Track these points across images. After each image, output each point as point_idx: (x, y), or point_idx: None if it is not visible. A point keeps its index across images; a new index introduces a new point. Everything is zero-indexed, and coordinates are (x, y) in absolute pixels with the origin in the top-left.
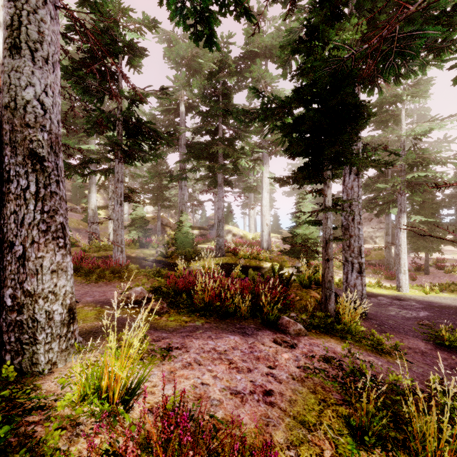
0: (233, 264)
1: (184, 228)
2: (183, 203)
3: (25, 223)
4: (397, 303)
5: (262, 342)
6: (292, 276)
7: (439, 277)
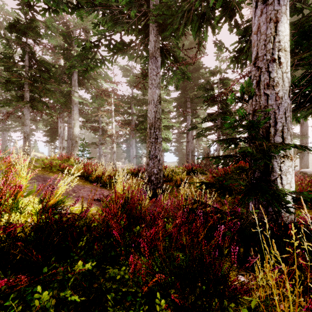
0: None
1: (7, 152)
2: (5, 141)
3: None
4: None
5: None
6: None
7: None
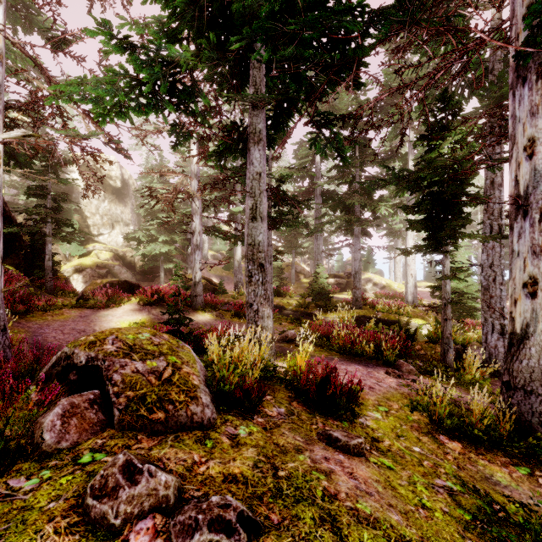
0: (370, 317)
1: (320, 279)
2: (319, 253)
3: (258, 295)
4: None
5: (377, 371)
6: (416, 331)
7: None
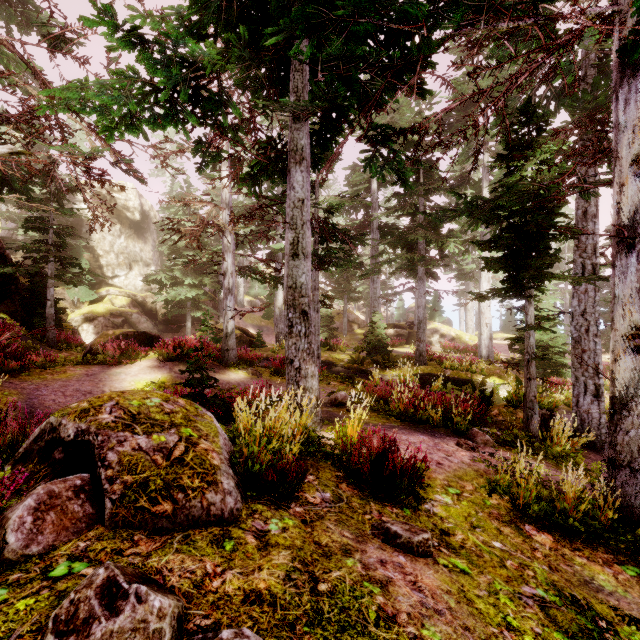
0: (437, 375)
1: (377, 330)
2: (376, 299)
3: (300, 350)
4: None
5: (447, 442)
6: (493, 393)
7: None
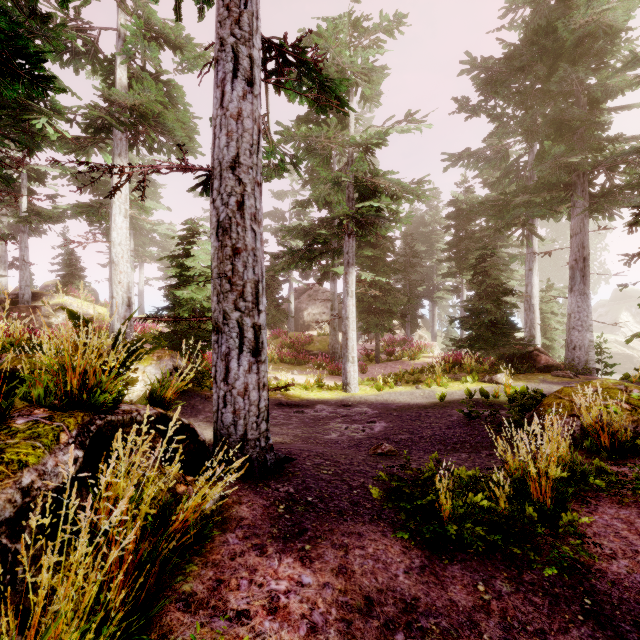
0: None
1: None
2: None
3: None
4: (343, 413)
5: None
6: None
7: (391, 365)
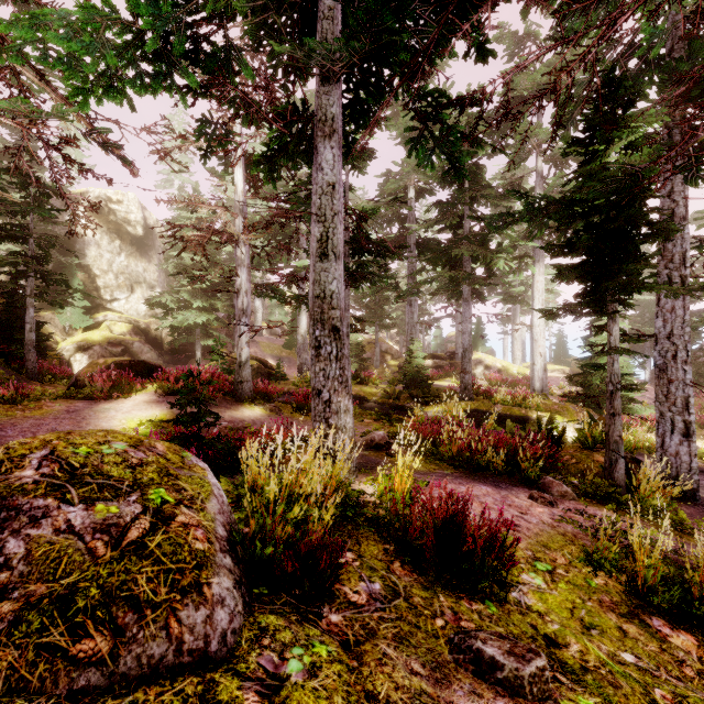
0: (486, 412)
1: (415, 359)
2: (413, 325)
3: (329, 377)
4: None
5: (516, 494)
6: (564, 432)
7: None
